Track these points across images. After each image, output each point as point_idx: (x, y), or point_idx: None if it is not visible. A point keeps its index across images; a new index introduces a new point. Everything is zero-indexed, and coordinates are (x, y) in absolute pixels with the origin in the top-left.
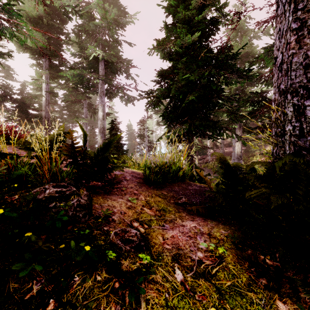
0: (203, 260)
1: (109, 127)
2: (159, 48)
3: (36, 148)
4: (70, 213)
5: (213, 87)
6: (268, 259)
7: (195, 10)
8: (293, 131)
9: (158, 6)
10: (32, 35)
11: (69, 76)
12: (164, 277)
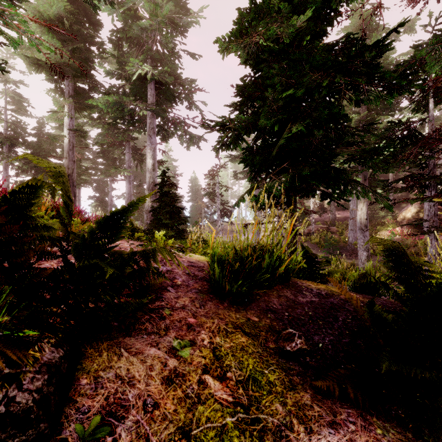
0: None
1: None
2: (239, 43)
3: None
4: None
5: (333, 111)
6: None
7: None
8: None
9: None
10: (29, 30)
11: (103, 106)
12: None
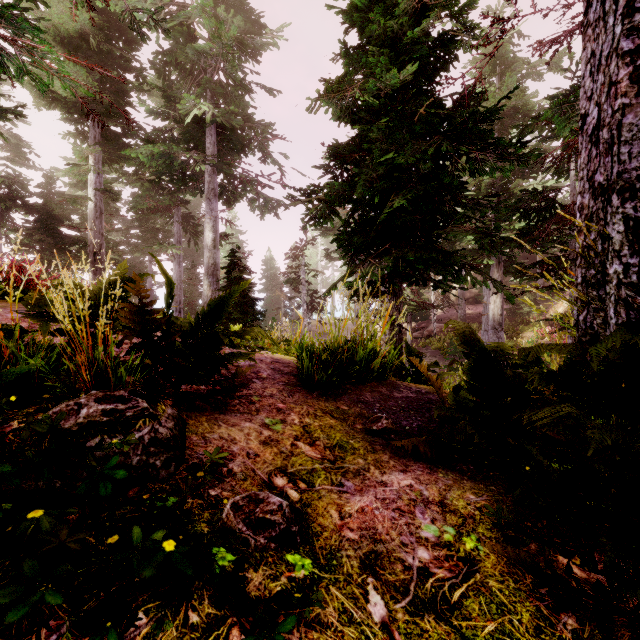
0: (431, 568)
1: (227, 262)
2: (331, 98)
3: (59, 316)
4: (134, 460)
5: (444, 181)
6: (576, 567)
7: (407, 18)
8: (625, 275)
9: (328, 8)
10: (63, 71)
11: (144, 158)
12: (344, 613)
